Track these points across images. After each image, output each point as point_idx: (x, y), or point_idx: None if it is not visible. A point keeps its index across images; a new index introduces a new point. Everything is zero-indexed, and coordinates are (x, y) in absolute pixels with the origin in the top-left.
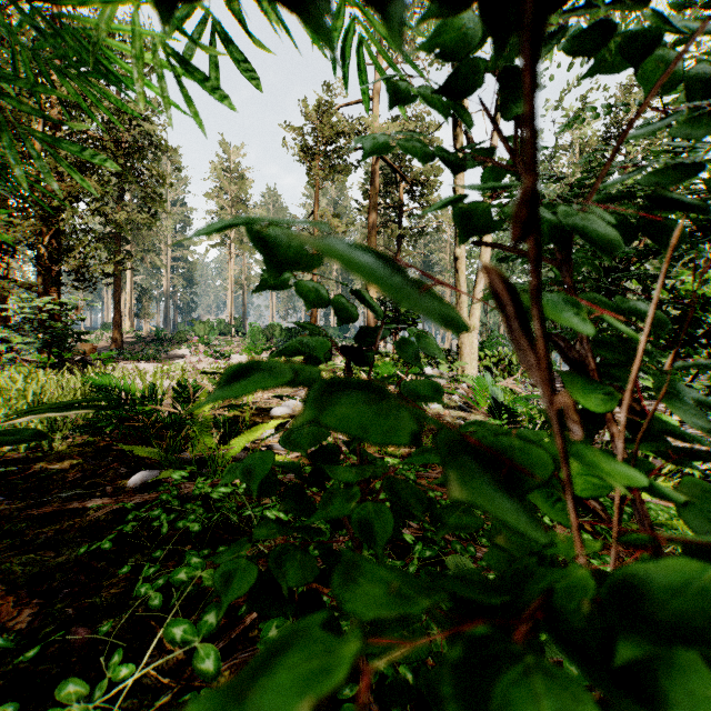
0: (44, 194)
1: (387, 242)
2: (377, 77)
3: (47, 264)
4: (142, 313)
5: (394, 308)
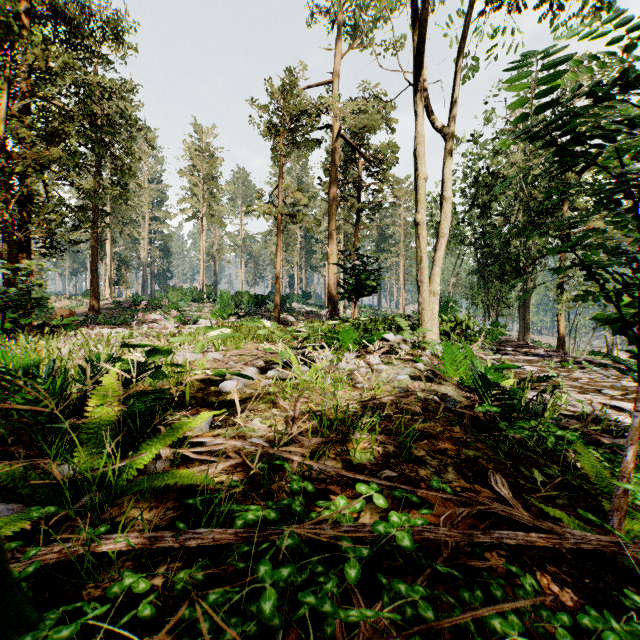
0: (6, 160)
1: (346, 216)
2: (337, 60)
3: (12, 231)
4: (121, 281)
5: (355, 275)
